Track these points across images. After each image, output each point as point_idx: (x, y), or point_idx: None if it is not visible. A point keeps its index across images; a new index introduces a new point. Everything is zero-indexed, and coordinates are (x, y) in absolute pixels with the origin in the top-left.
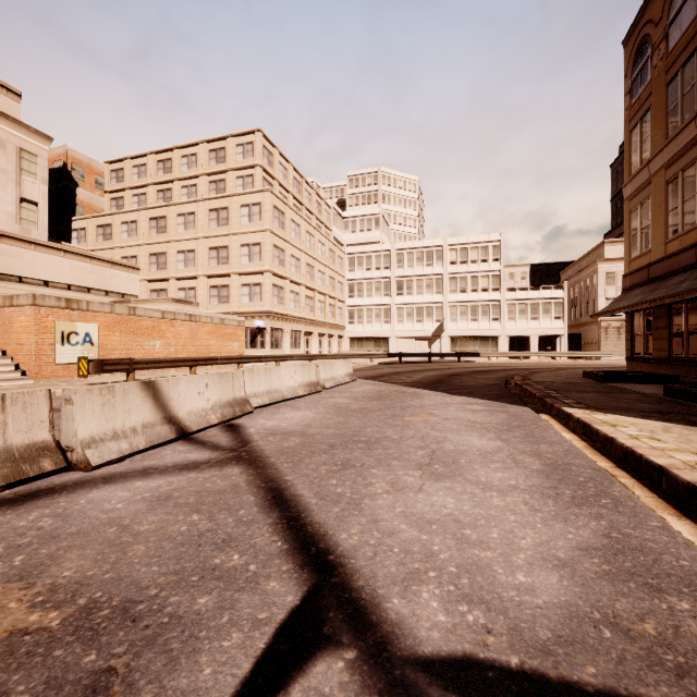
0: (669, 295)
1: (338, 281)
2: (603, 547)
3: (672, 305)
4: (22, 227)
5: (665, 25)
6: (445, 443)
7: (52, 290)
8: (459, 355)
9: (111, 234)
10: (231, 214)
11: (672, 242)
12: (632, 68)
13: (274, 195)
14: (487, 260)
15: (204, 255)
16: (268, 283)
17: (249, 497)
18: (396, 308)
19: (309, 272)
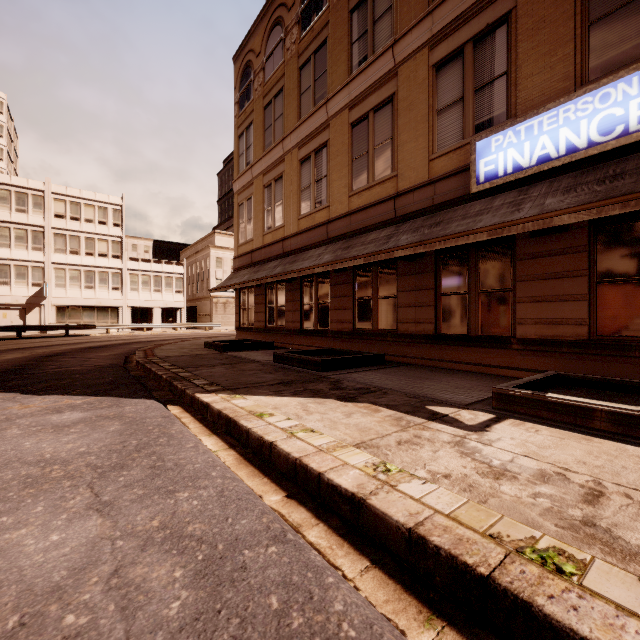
0: (270, 275)
1: None
2: None
3: (268, 285)
4: None
5: (263, 59)
6: None
7: None
8: (67, 328)
9: None
10: None
11: (268, 235)
12: (240, 83)
13: None
14: (106, 223)
15: None
16: None
17: None
18: None
19: None
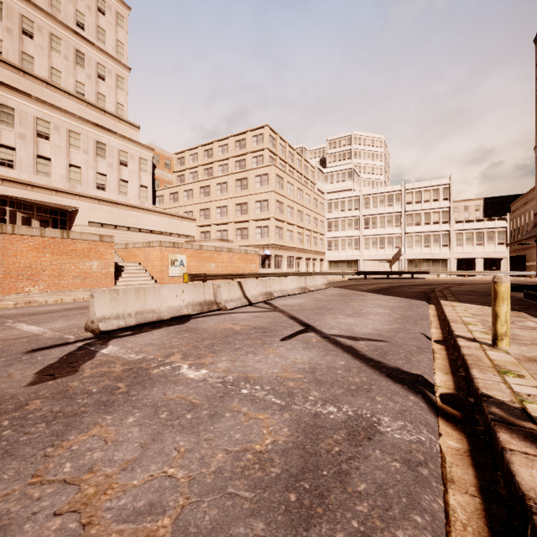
0: None
1: (320, 220)
2: (394, 328)
3: None
4: (141, 201)
5: None
6: (363, 310)
7: (154, 235)
8: (412, 273)
9: (178, 198)
10: (249, 181)
11: None
12: None
13: (277, 167)
14: (438, 200)
15: (232, 209)
16: (273, 226)
17: (284, 317)
18: (364, 239)
19: (299, 216)
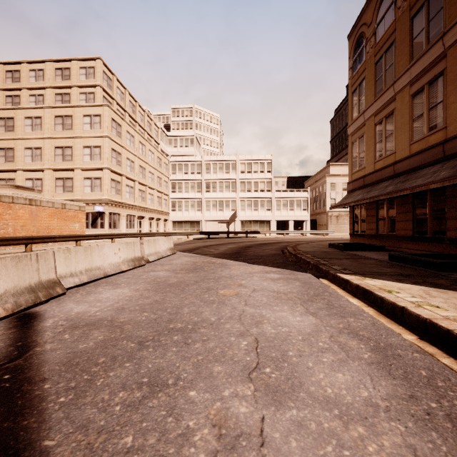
0: (383, 194)
1: (164, 180)
2: None
3: (378, 201)
4: None
5: (374, 26)
6: (264, 325)
7: None
8: (247, 233)
9: None
10: (75, 121)
11: (378, 162)
12: (353, 53)
13: (112, 110)
14: (263, 172)
15: (50, 152)
16: (107, 178)
17: None
18: (205, 201)
19: (142, 172)
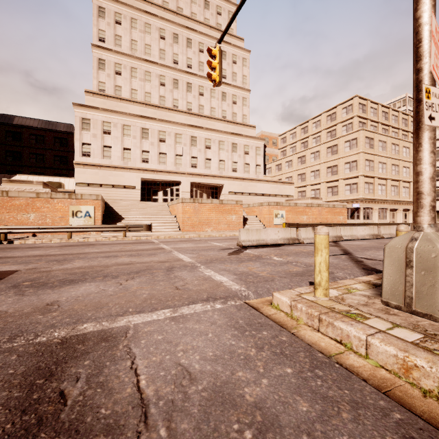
0: None
1: None
2: None
3: None
4: (256, 175)
5: None
6: None
7: (264, 197)
8: None
9: (281, 168)
10: (339, 147)
11: None
12: None
13: (366, 130)
14: None
15: (324, 171)
16: (361, 182)
17: (337, 249)
18: None
19: (394, 170)
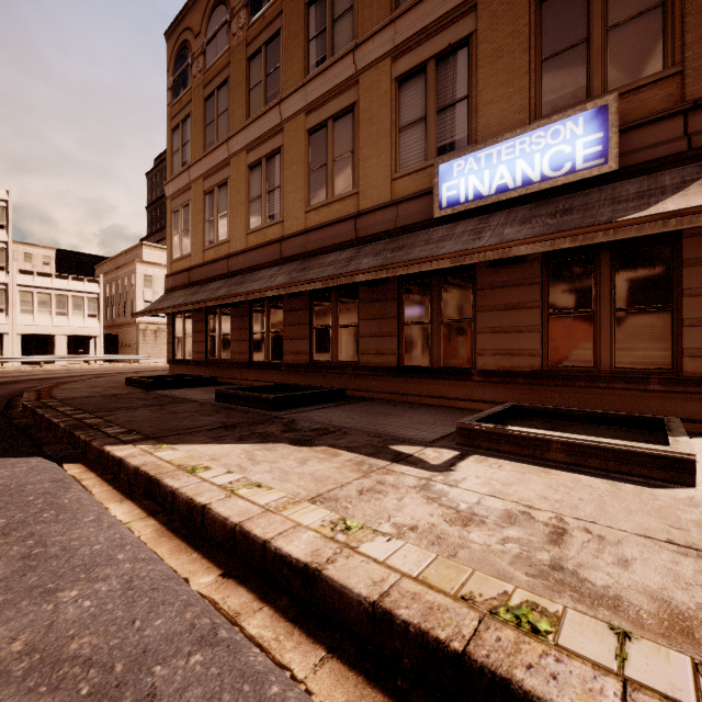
0: (212, 298)
1: None
2: None
3: (209, 310)
4: None
5: (204, 42)
6: None
7: None
8: None
9: None
10: None
11: (209, 250)
12: (174, 66)
13: None
14: None
15: None
16: None
17: None
18: None
19: None
